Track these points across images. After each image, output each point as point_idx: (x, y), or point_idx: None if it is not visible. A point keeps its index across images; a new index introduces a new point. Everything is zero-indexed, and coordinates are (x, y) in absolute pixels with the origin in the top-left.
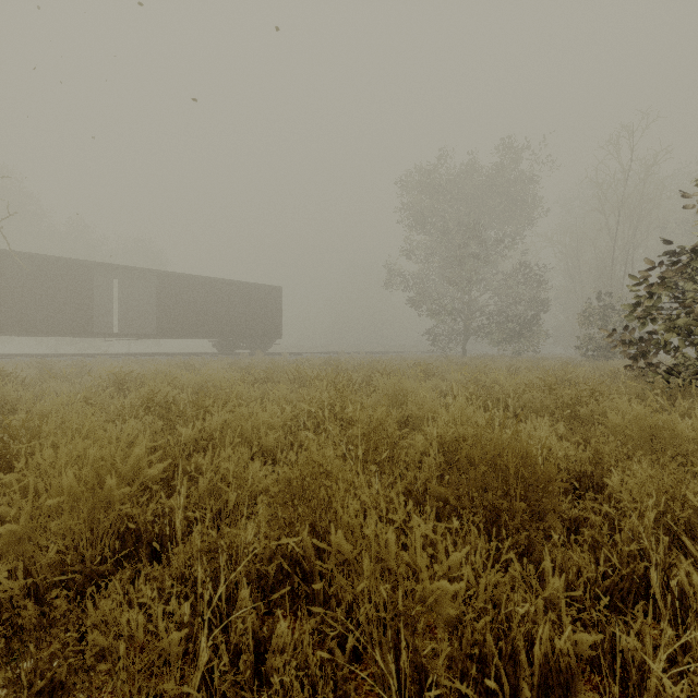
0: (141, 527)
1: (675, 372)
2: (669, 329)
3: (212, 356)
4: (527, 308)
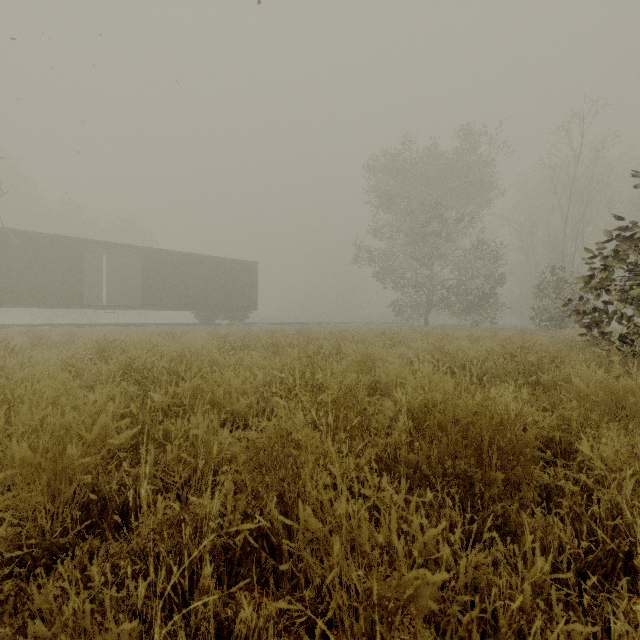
0: (106, 496)
1: (629, 340)
2: (622, 300)
3: (193, 326)
4: (484, 281)
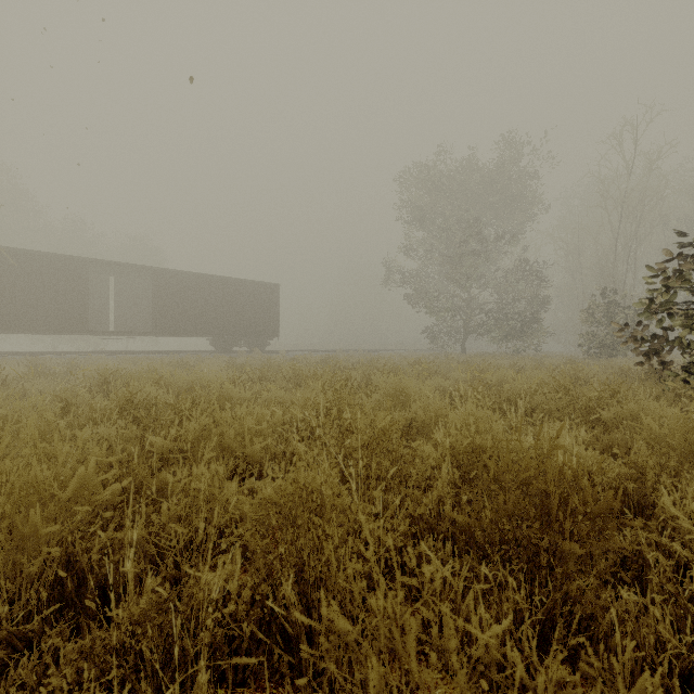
0: (85, 568)
1: None
2: (687, 325)
3: (209, 353)
4: (527, 305)
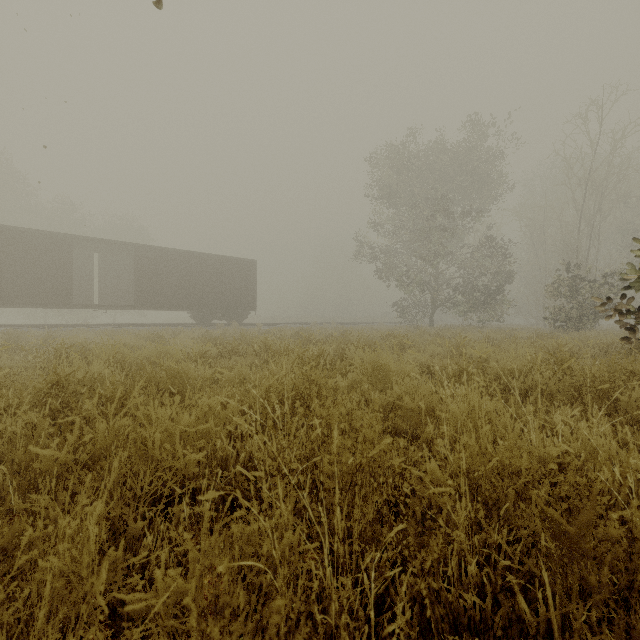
0: None
1: None
2: None
3: (189, 326)
4: (493, 280)
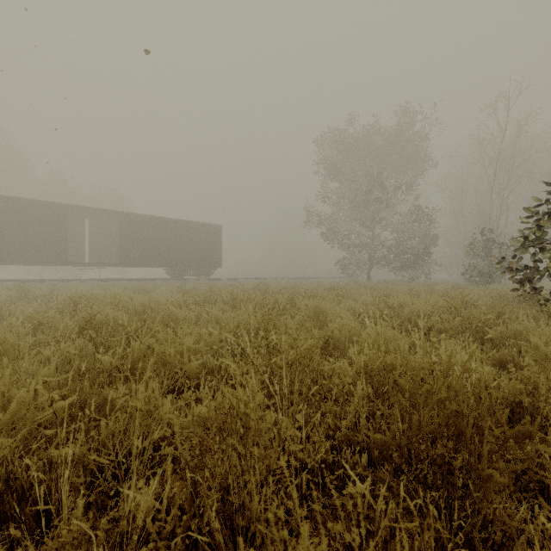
0: (24, 485)
1: None
2: None
3: (164, 281)
4: (420, 242)
